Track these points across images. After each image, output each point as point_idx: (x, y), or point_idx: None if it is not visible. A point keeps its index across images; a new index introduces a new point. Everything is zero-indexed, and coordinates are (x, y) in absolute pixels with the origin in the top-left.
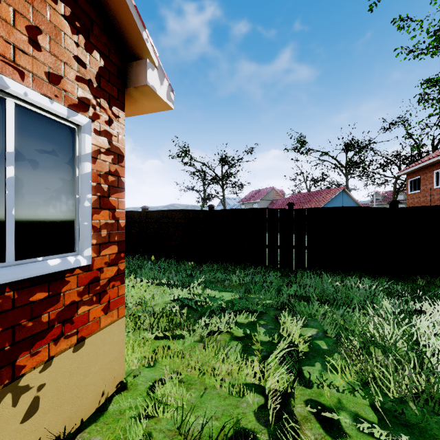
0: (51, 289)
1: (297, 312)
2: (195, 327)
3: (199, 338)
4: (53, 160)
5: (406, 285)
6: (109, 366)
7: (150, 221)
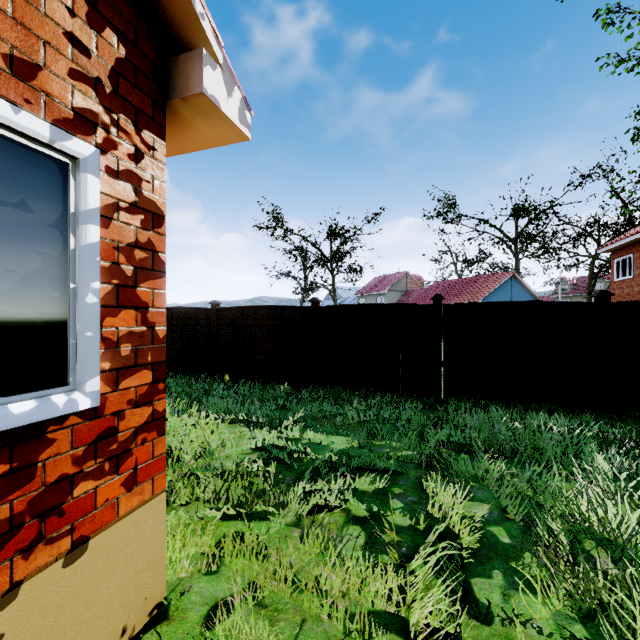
0: (17, 458)
1: (454, 473)
2: (288, 498)
3: (294, 519)
4: (23, 219)
5: (629, 428)
6: (136, 580)
7: (224, 323)
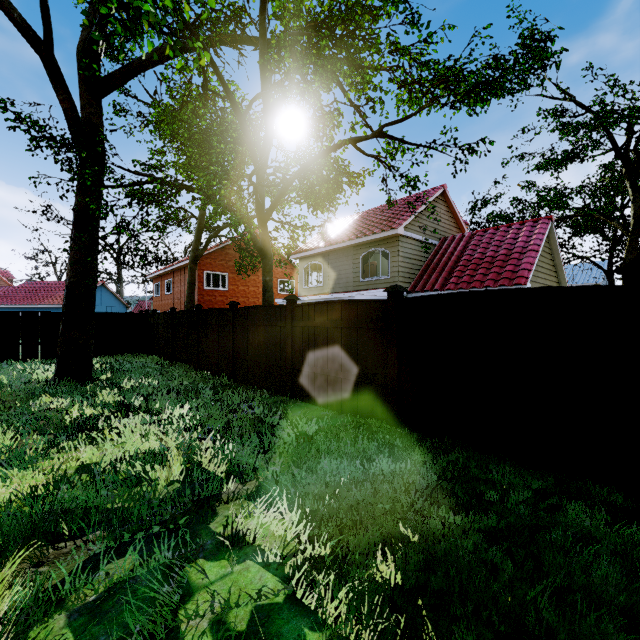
0: None
1: None
2: None
3: None
4: None
5: None
6: None
7: None
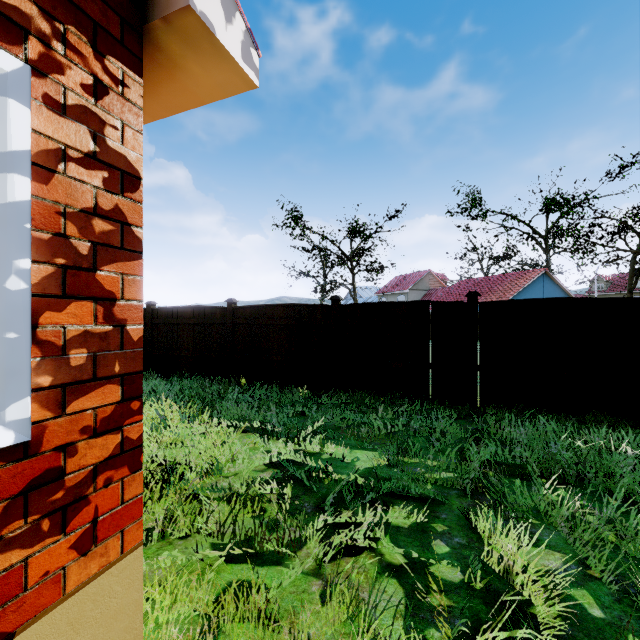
0: None
1: (509, 506)
2: (306, 534)
3: (314, 564)
4: None
5: None
6: None
7: (240, 323)
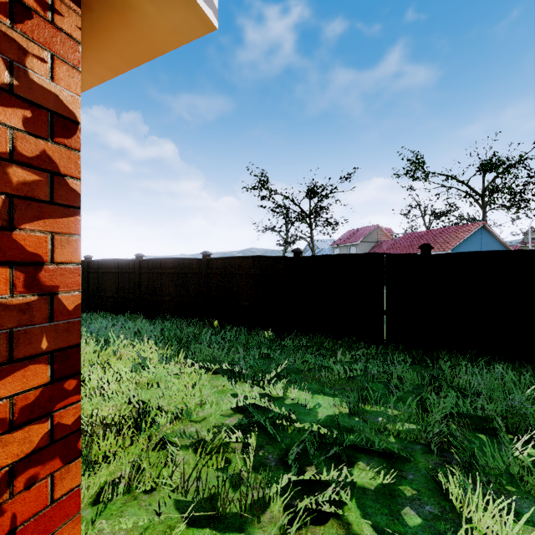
0: None
1: (480, 469)
2: (270, 493)
3: (277, 533)
4: None
5: None
6: None
7: (213, 272)
